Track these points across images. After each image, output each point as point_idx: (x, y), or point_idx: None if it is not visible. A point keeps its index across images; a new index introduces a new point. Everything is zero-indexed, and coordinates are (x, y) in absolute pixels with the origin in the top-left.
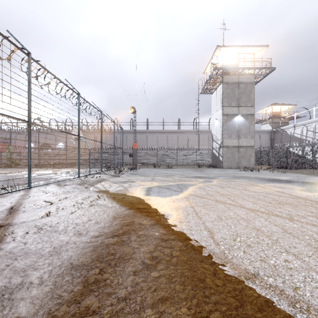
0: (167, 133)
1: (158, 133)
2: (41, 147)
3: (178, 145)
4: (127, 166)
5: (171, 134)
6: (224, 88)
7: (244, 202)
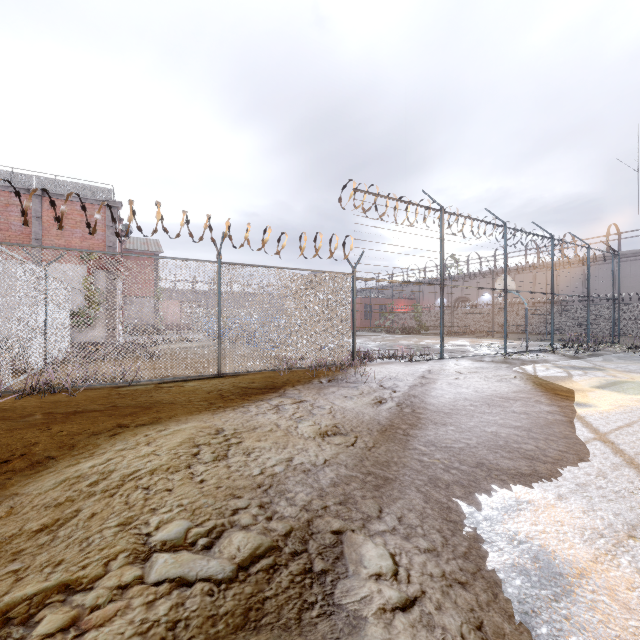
0: None
1: None
2: (455, 302)
3: None
4: None
5: None
6: None
7: None
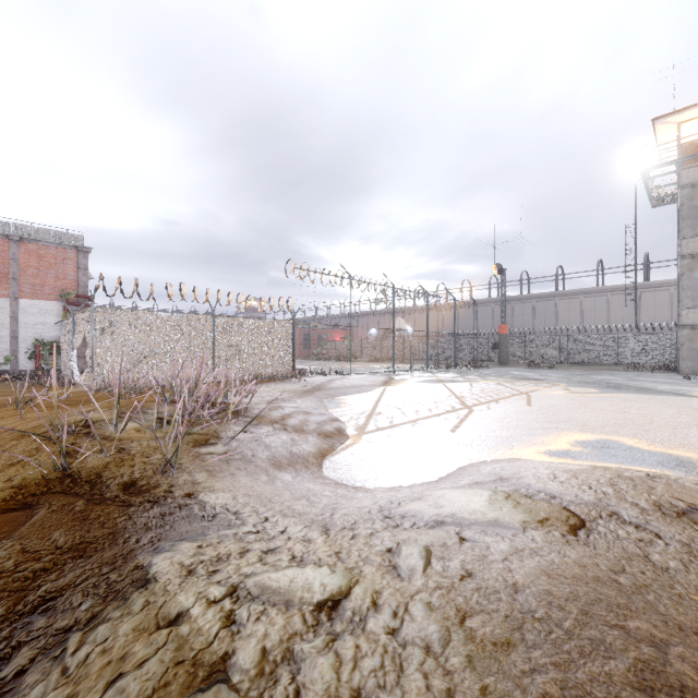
0: (607, 294)
1: (584, 296)
2: (385, 333)
3: (638, 320)
4: (497, 363)
5: (618, 295)
6: (683, 199)
7: (461, 389)
